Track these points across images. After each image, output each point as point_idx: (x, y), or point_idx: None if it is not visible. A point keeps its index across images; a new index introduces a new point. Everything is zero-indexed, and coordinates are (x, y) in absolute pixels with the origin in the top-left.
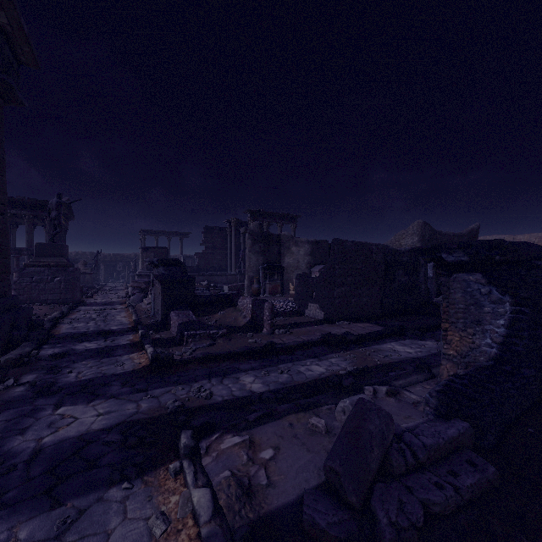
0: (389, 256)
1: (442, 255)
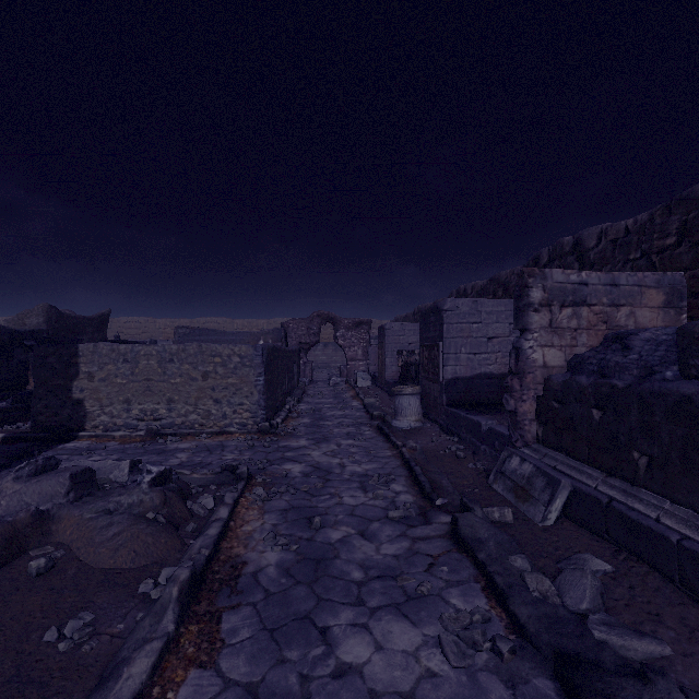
0: (6, 336)
1: (25, 342)
